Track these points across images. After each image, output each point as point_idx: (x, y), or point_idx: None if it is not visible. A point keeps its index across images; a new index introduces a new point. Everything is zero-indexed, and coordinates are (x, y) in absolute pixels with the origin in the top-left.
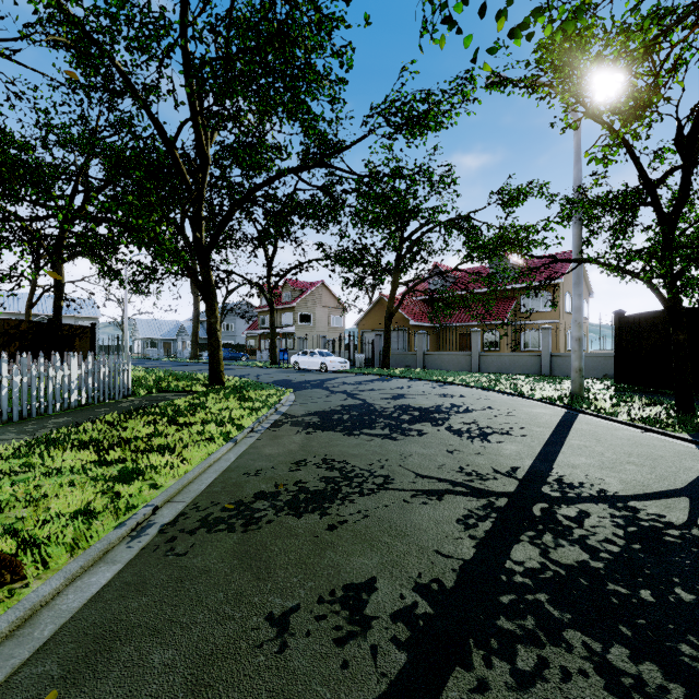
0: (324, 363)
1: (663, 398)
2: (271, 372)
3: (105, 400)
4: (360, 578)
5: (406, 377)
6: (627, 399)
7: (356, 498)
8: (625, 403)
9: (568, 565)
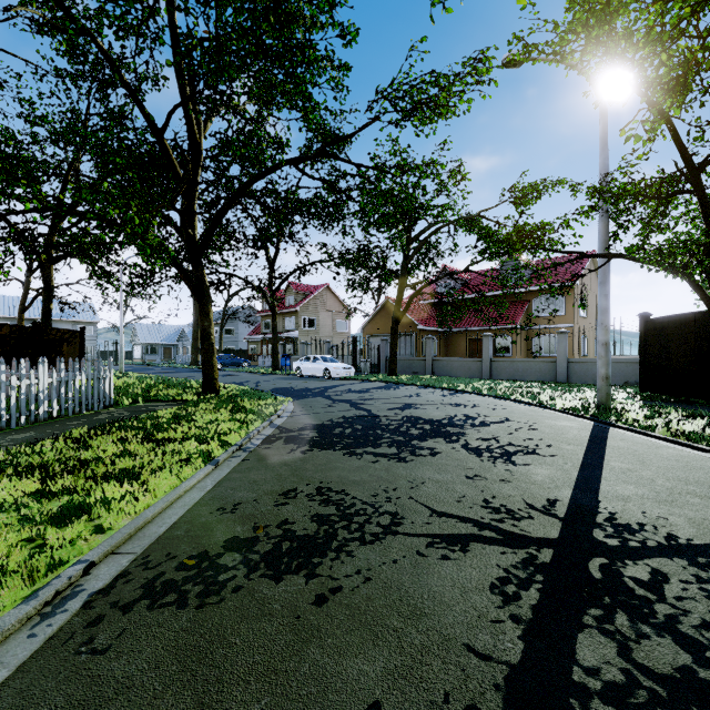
0: (328, 369)
1: (698, 408)
2: (272, 379)
3: (82, 411)
4: (357, 704)
5: (414, 384)
6: (661, 410)
7: (355, 548)
8: (658, 415)
9: (666, 676)
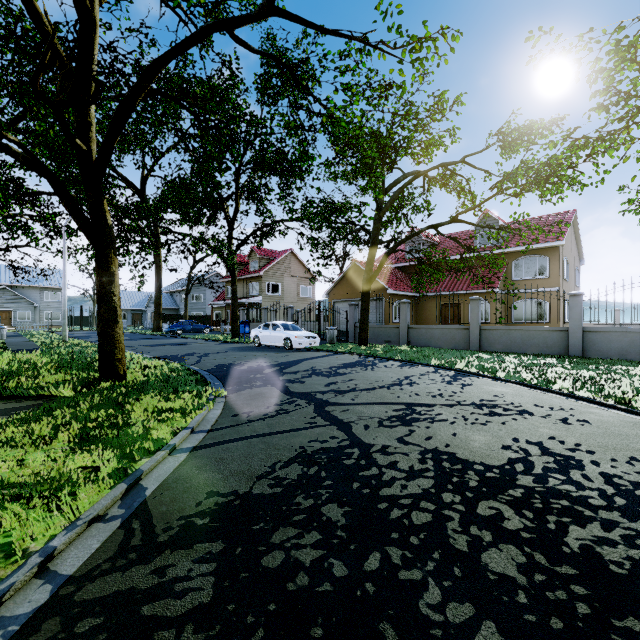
0: (289, 338)
1: None
2: (223, 350)
3: None
4: None
5: (394, 358)
6: None
7: None
8: None
9: None
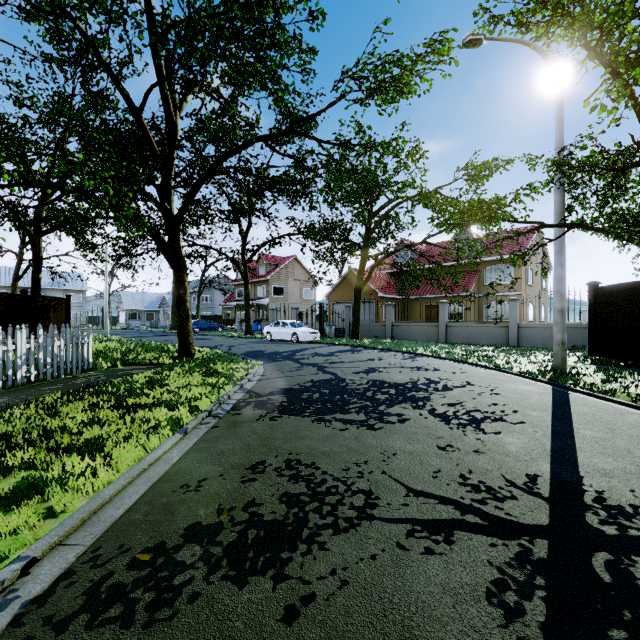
0: (296, 333)
1: None
2: (244, 343)
3: (60, 375)
4: None
5: (376, 348)
6: (616, 374)
7: (328, 539)
8: (613, 379)
9: None
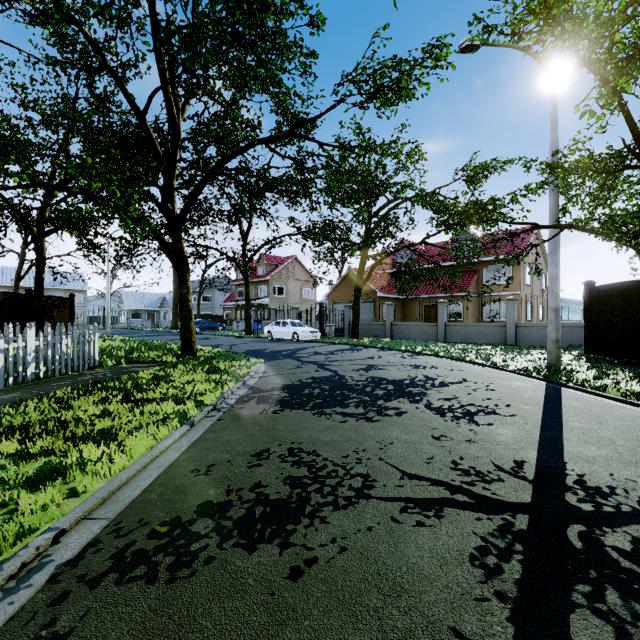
0: (296, 333)
1: None
2: (245, 342)
3: (67, 372)
4: None
5: (375, 347)
6: (608, 371)
7: (329, 514)
8: (606, 376)
9: None
